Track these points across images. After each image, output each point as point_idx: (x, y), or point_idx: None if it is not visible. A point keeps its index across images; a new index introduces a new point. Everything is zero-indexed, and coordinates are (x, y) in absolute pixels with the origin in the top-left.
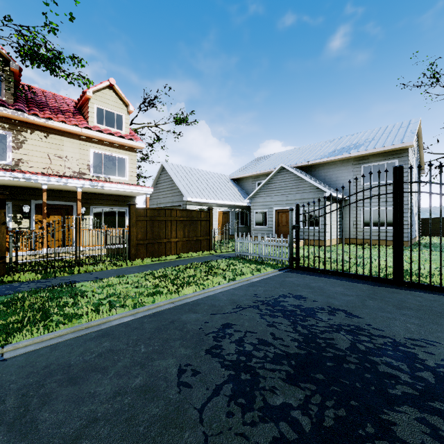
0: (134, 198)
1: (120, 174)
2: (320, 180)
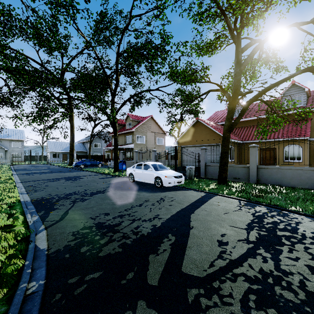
0: None
1: None
2: None
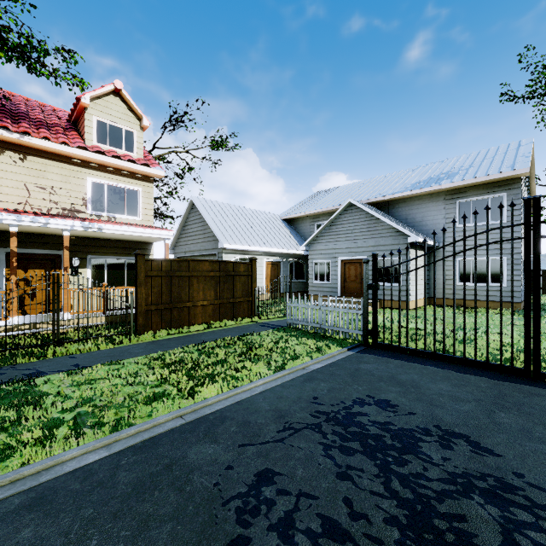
0: (151, 245)
1: (130, 212)
2: (401, 221)
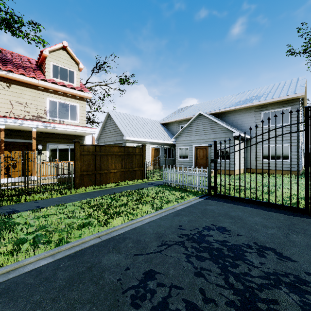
0: (84, 137)
1: (72, 118)
2: (229, 124)
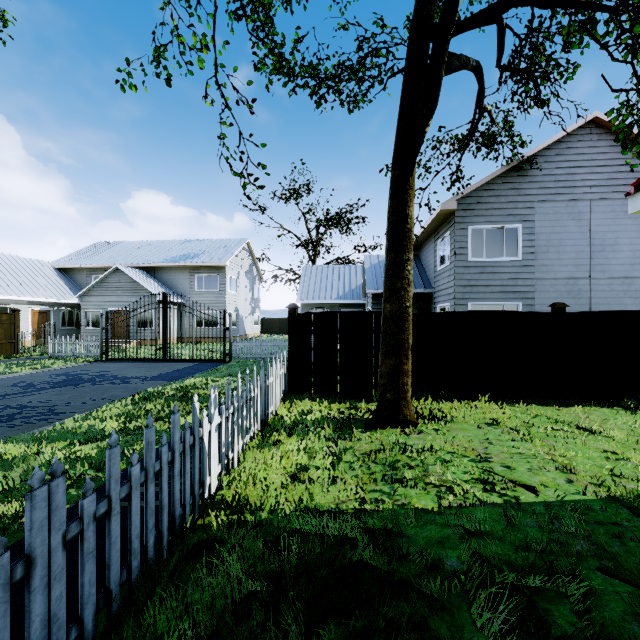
0: None
1: None
2: (163, 283)
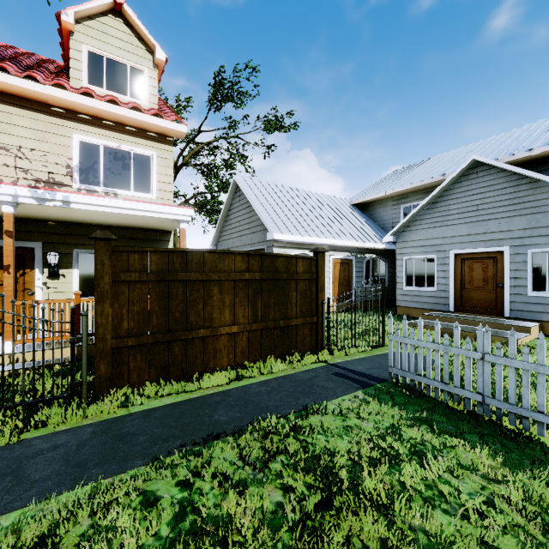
0: (169, 235)
1: (139, 187)
2: None
